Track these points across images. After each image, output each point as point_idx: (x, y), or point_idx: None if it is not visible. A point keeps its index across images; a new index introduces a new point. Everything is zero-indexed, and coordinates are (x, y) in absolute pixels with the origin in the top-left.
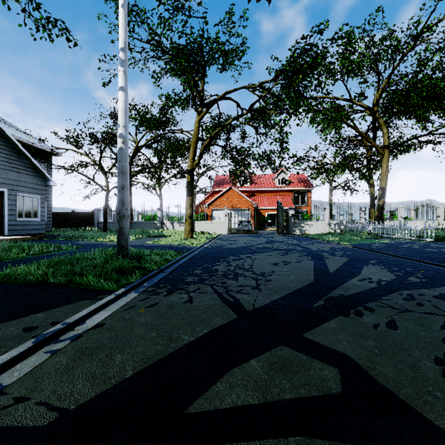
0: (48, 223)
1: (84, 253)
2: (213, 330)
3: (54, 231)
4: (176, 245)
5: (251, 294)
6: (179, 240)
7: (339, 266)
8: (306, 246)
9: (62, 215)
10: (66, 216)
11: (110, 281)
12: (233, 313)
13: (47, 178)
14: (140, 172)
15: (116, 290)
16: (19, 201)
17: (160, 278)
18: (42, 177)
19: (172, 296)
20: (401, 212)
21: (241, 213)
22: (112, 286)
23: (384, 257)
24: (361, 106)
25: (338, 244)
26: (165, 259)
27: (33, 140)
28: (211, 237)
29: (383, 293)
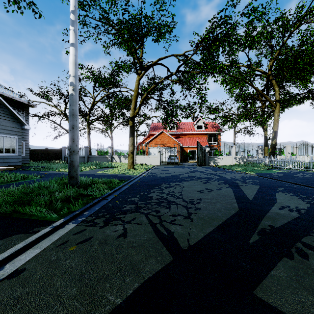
0: (26, 157)
1: (41, 182)
2: (146, 283)
3: (31, 163)
4: (120, 174)
5: (184, 225)
6: (123, 170)
7: (255, 193)
8: (221, 175)
9: (39, 151)
10: (41, 152)
11: (54, 210)
12: (167, 253)
13: (23, 123)
14: (96, 120)
15: (56, 220)
16: (0, 140)
17: (102, 206)
18: (19, 122)
19: (107, 228)
20: (288, 149)
21: (170, 150)
22: (54, 216)
23: (287, 185)
24: (259, 71)
25: (245, 173)
26: (109, 186)
27: (13, 94)
28: (148, 168)
29: (310, 224)
